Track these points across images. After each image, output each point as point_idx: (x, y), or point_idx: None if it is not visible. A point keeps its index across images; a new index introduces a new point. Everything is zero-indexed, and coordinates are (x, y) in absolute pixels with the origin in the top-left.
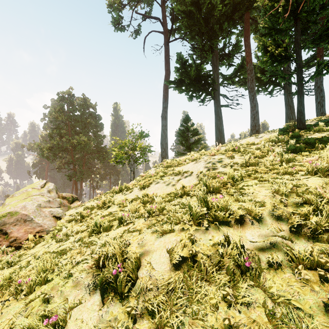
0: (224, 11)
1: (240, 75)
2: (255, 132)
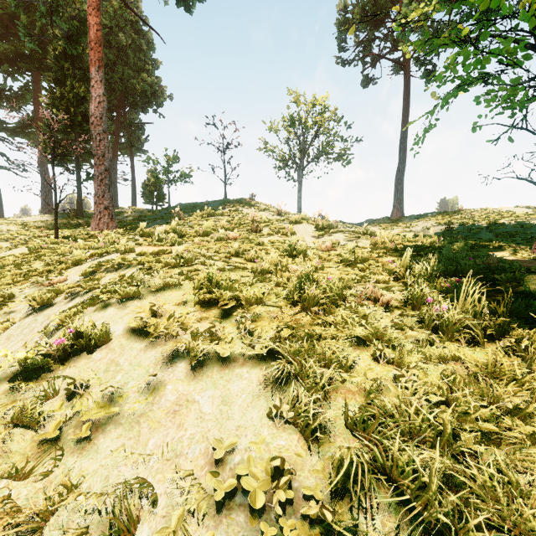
0: (4, 52)
1: (31, 133)
2: (48, 212)
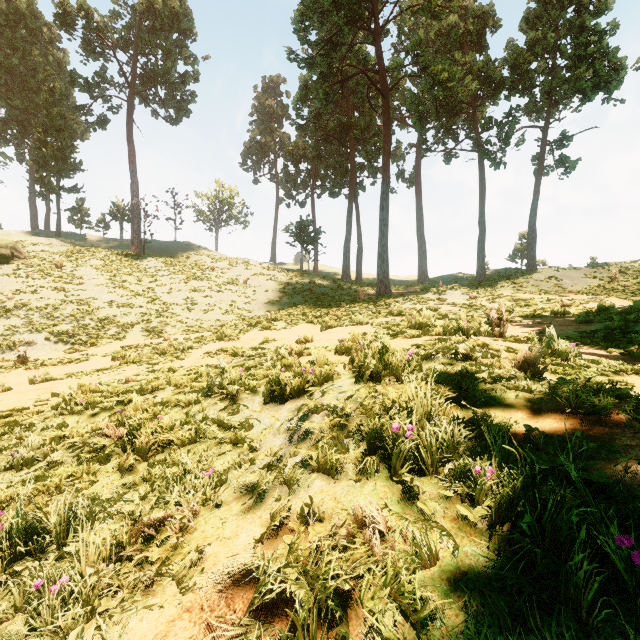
0: None
1: None
2: None
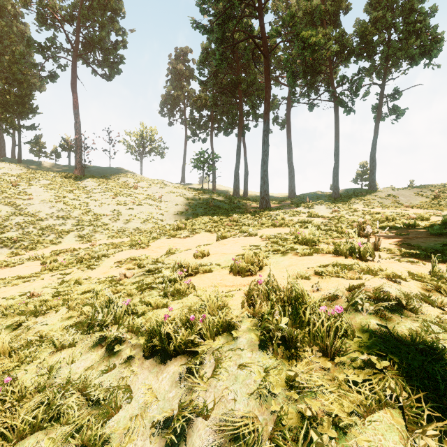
0: None
1: None
2: None
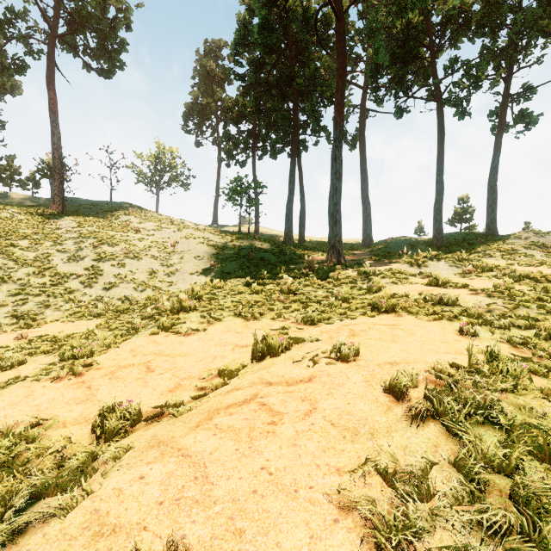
0: None
1: None
2: None
